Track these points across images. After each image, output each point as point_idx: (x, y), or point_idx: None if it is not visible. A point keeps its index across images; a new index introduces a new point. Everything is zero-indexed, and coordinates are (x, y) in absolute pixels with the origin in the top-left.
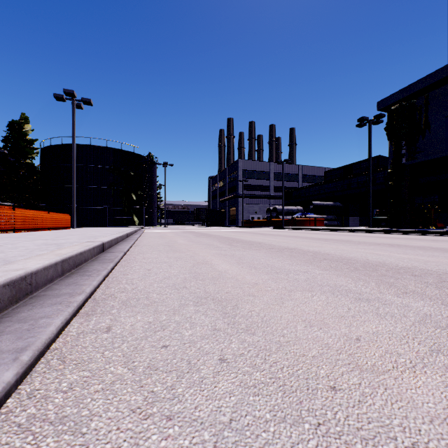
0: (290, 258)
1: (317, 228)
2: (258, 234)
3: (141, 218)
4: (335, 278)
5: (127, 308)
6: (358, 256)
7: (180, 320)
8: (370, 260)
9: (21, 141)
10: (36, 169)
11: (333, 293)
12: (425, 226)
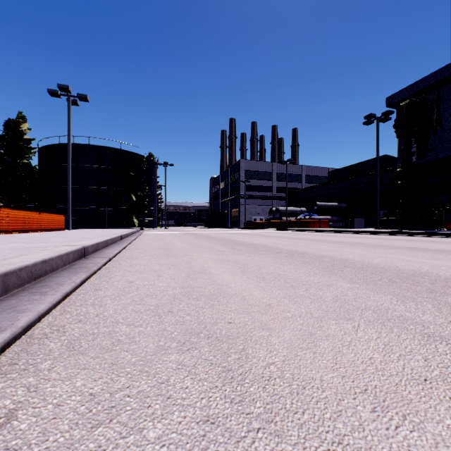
0: (303, 265)
1: (322, 230)
2: (262, 236)
3: (141, 219)
4: (373, 296)
5: (69, 357)
6: (383, 262)
7: (147, 389)
8: (401, 267)
9: (18, 140)
10: (33, 169)
11: (383, 324)
12: (435, 227)
